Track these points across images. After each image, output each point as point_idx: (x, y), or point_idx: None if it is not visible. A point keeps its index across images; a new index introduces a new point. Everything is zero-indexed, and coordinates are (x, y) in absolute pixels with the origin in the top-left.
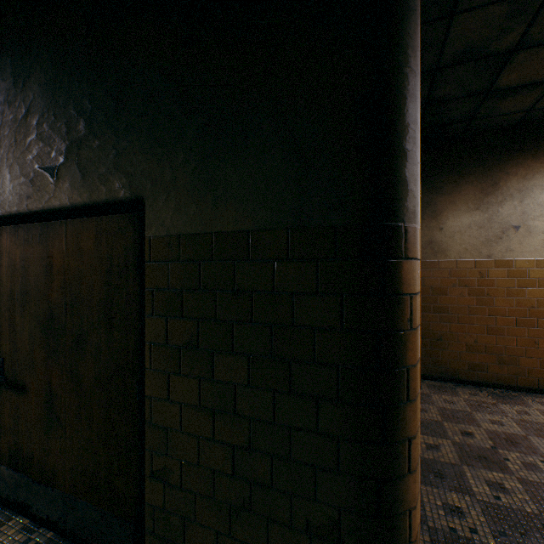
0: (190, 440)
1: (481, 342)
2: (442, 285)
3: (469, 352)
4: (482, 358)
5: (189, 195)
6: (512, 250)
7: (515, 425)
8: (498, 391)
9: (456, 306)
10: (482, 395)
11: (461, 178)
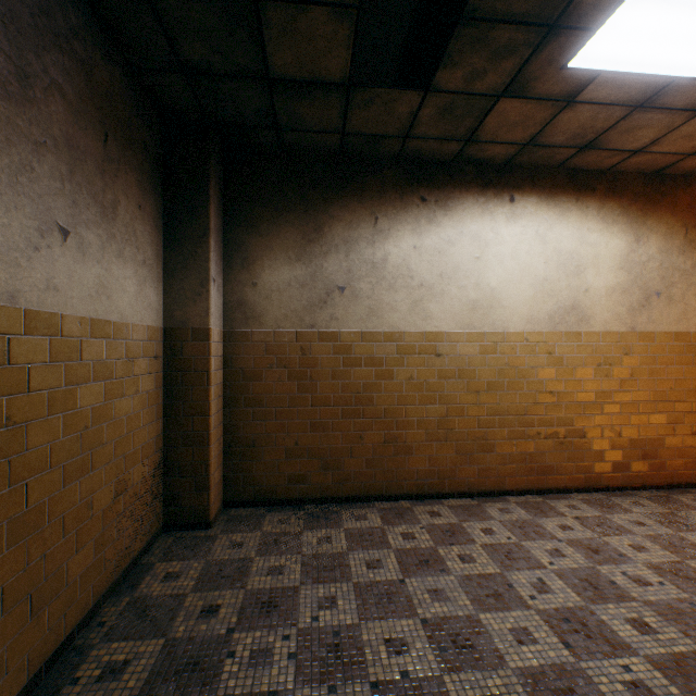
0: None
1: (304, 444)
2: (257, 366)
3: (290, 459)
4: (305, 465)
5: None
6: (337, 318)
7: (299, 568)
8: (320, 508)
9: (274, 396)
10: (294, 520)
11: (280, 214)
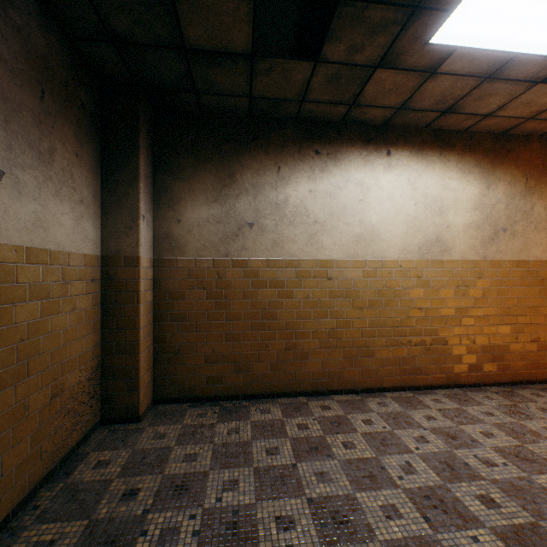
0: None
1: (220, 351)
2: (181, 287)
3: (208, 364)
4: (221, 368)
5: None
6: (247, 249)
7: (210, 455)
8: (232, 404)
9: (195, 312)
10: (210, 414)
11: (200, 163)
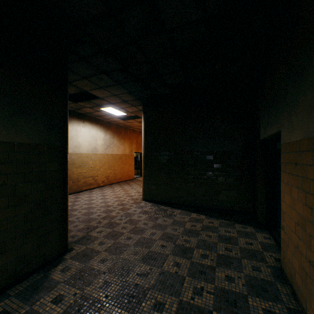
0: (3, 222)
1: None
2: None
3: None
4: None
5: (2, 126)
6: None
7: None
8: None
9: None
10: None
11: None
